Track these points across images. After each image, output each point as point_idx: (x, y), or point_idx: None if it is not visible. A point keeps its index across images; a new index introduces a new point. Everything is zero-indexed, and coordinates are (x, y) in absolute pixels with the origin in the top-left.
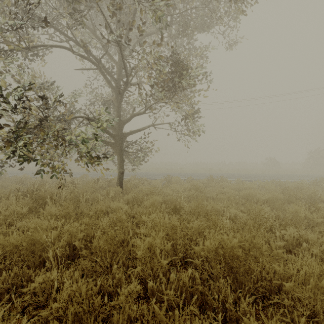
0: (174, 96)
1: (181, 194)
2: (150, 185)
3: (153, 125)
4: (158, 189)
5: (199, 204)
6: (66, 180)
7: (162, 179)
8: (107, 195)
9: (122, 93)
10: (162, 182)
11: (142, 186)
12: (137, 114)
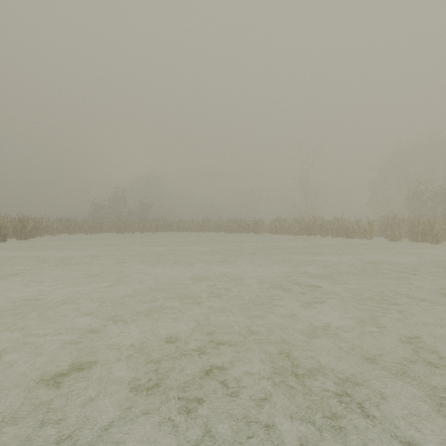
0: None
1: None
2: None
3: None
4: None
5: None
6: None
7: None
8: None
9: None
10: None
11: None
12: None
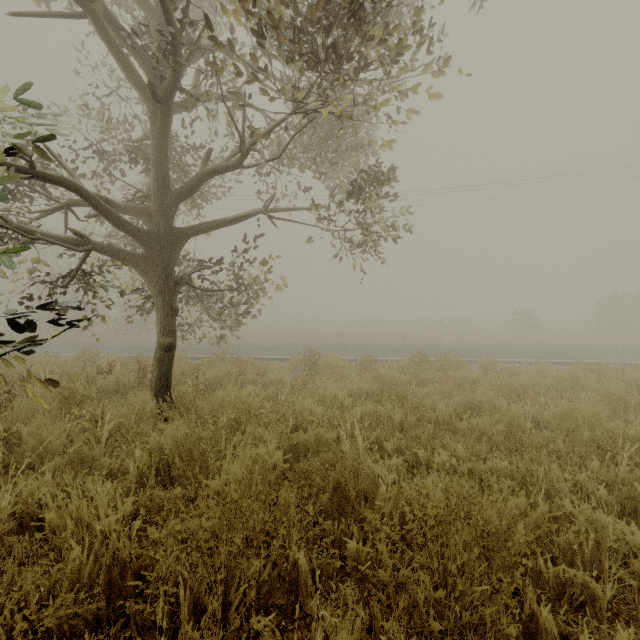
0: (329, 98)
1: (355, 421)
2: (262, 378)
3: (268, 211)
4: (282, 392)
5: (417, 456)
6: (7, 371)
7: (296, 362)
8: (91, 429)
9: (164, 99)
10: (294, 368)
11: (229, 389)
12: (217, 172)
